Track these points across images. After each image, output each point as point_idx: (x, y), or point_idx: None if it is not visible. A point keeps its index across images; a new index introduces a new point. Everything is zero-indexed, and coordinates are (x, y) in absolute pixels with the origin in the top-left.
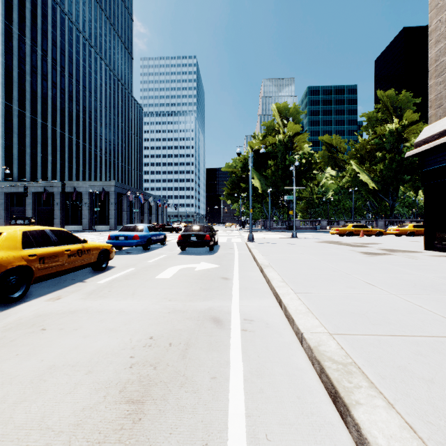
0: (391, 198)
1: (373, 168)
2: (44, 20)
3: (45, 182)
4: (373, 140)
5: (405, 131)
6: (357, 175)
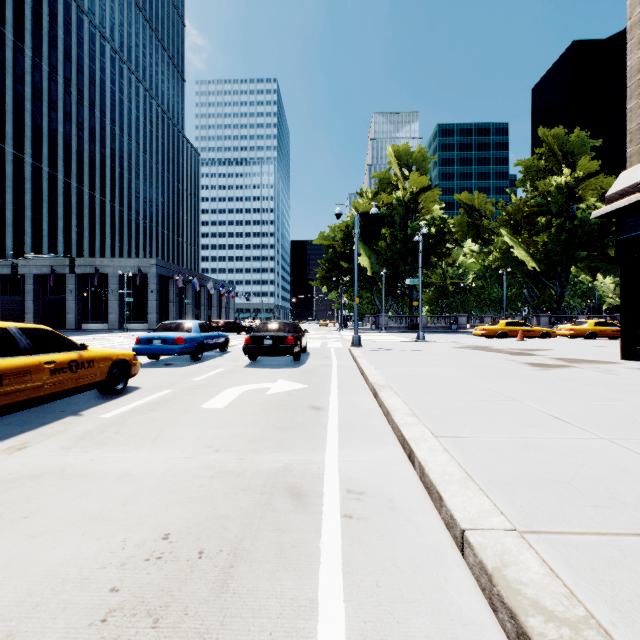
0: (558, 283)
1: (533, 240)
2: (52, 21)
3: (53, 260)
4: (533, 199)
5: (579, 186)
6: (510, 251)
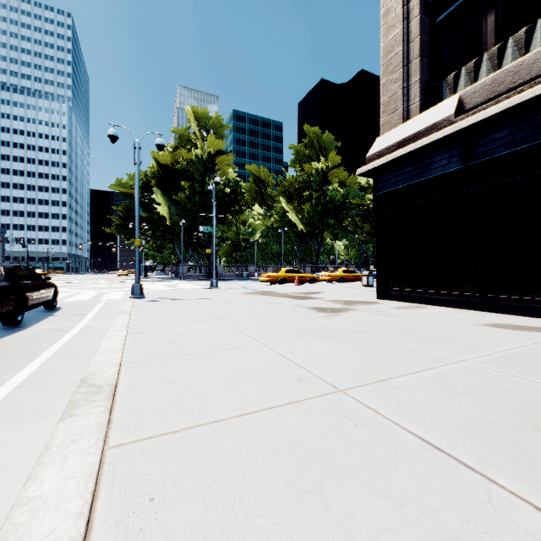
0: (316, 242)
1: (301, 208)
2: None
3: None
4: (301, 177)
5: (329, 173)
6: (286, 215)
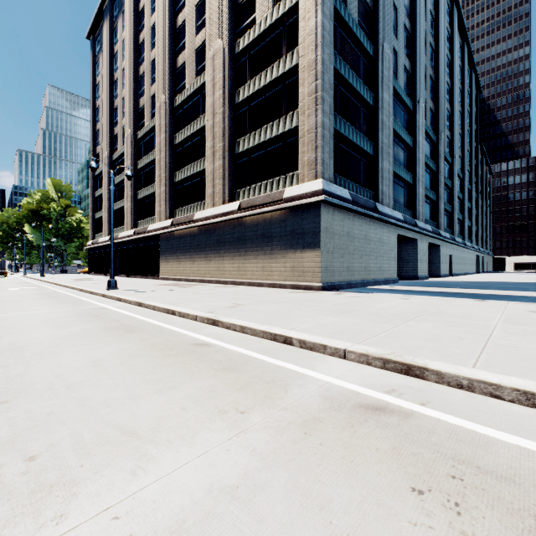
0: None
1: None
2: None
3: None
4: None
5: None
6: None
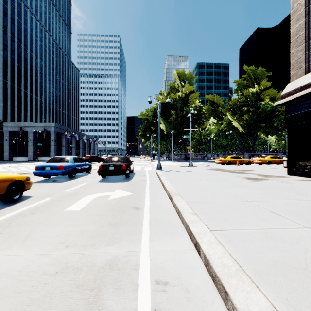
0: (252, 138)
1: (241, 118)
2: None
3: None
4: (241, 99)
5: (261, 93)
6: (231, 123)
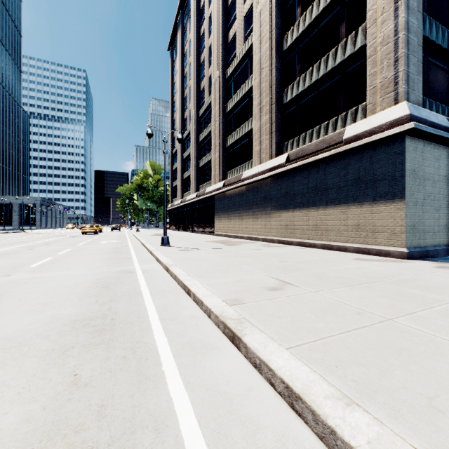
0: None
1: None
2: None
3: None
4: None
5: None
6: None
